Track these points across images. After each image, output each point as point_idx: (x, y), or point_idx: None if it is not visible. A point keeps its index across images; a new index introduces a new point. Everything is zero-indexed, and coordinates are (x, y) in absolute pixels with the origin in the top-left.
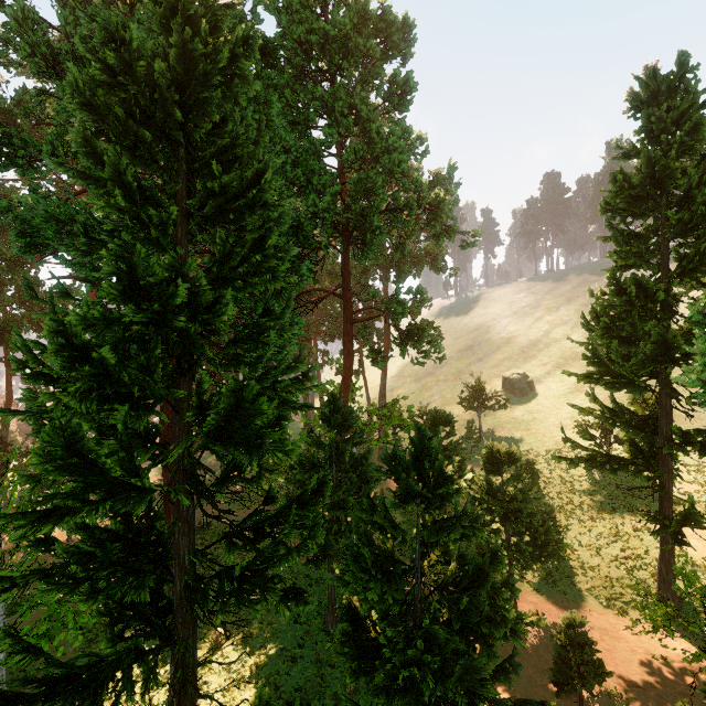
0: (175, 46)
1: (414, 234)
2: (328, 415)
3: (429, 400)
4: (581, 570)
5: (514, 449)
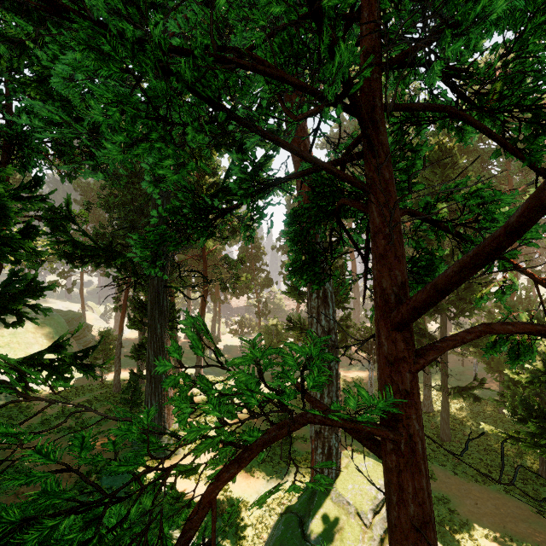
0: (441, 180)
1: None
2: (499, 304)
3: None
4: None
5: None
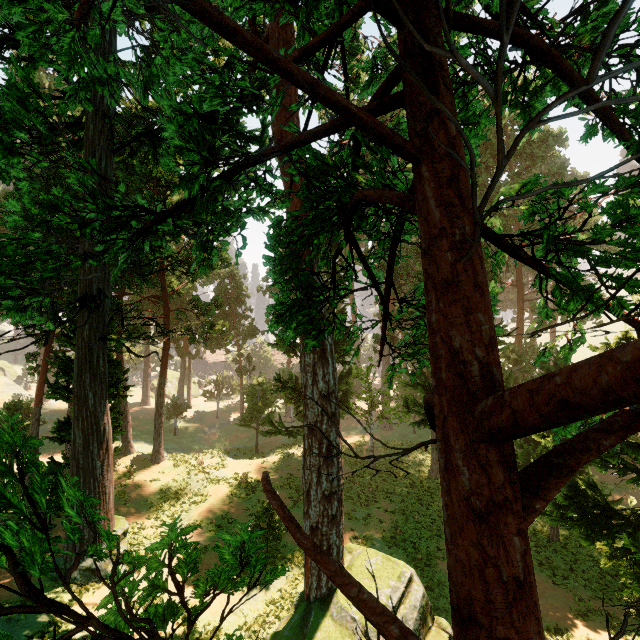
0: None
1: None
2: (508, 354)
3: None
4: None
5: None
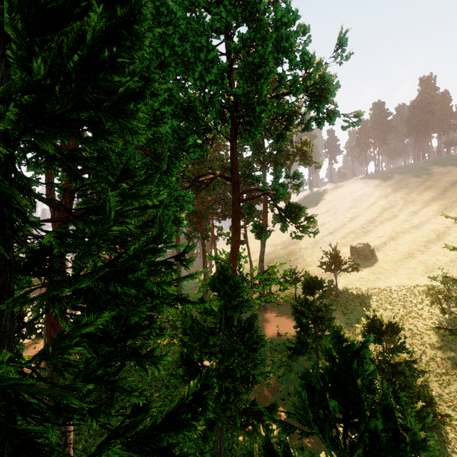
0: None
1: (291, 128)
2: (217, 286)
3: (294, 263)
4: (450, 428)
5: (396, 320)
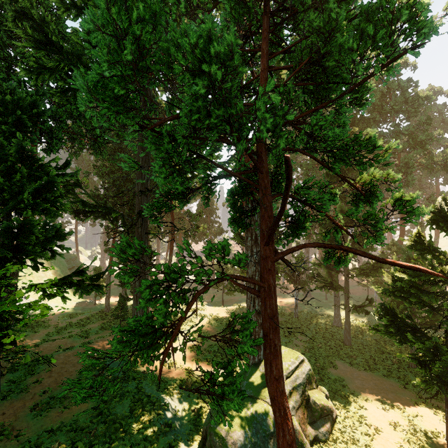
0: None
1: None
2: (390, 246)
3: None
4: None
5: None
